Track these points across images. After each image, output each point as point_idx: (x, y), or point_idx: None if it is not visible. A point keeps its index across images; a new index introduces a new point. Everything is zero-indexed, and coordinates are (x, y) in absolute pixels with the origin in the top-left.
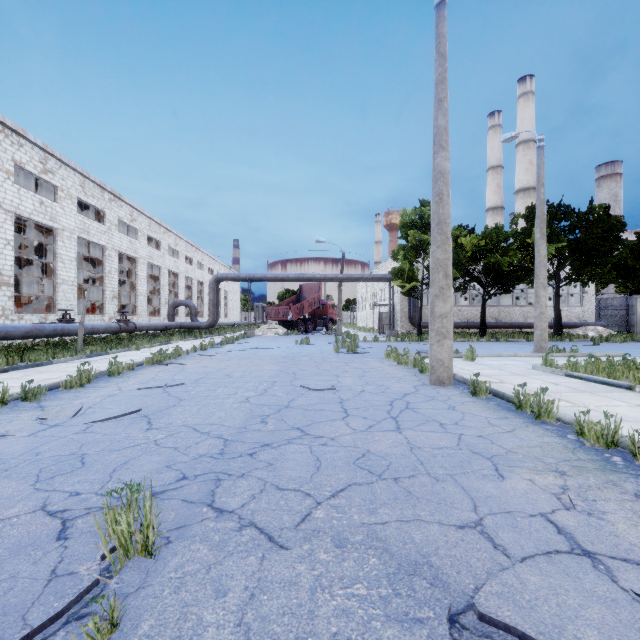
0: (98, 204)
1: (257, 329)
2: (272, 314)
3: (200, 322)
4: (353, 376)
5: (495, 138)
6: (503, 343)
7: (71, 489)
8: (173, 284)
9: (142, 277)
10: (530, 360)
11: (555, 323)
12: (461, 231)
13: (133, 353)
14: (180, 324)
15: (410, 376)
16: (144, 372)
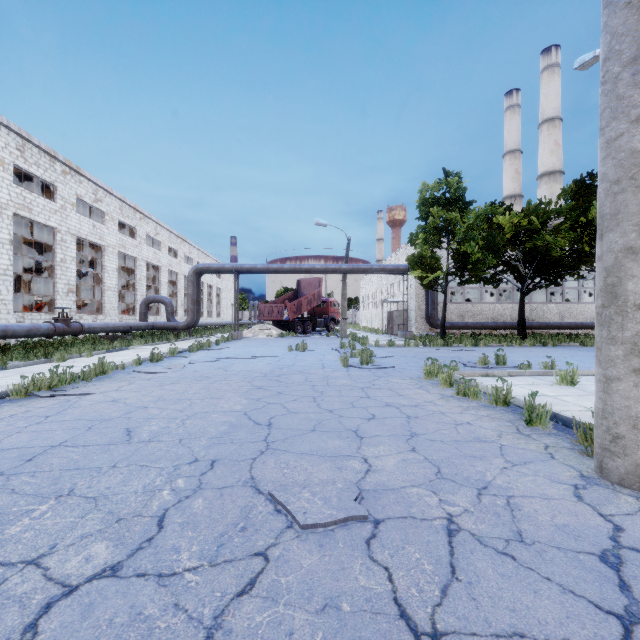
0: (45, 176)
1: (247, 330)
2: (265, 313)
3: (177, 322)
4: (392, 436)
5: (513, 119)
6: (556, 349)
7: None
8: (154, 279)
9: (110, 269)
10: None
11: None
12: (496, 209)
13: (47, 367)
14: (152, 324)
15: (515, 436)
16: None
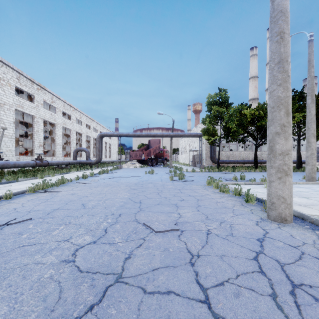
0: (29, 91)
1: (124, 164)
2: (133, 156)
3: (91, 160)
4: (190, 206)
5: (254, 61)
6: None
7: None
8: (79, 139)
9: (59, 135)
10: (311, 187)
11: (298, 161)
12: (243, 106)
13: (36, 181)
14: (79, 161)
15: (240, 206)
16: (17, 201)
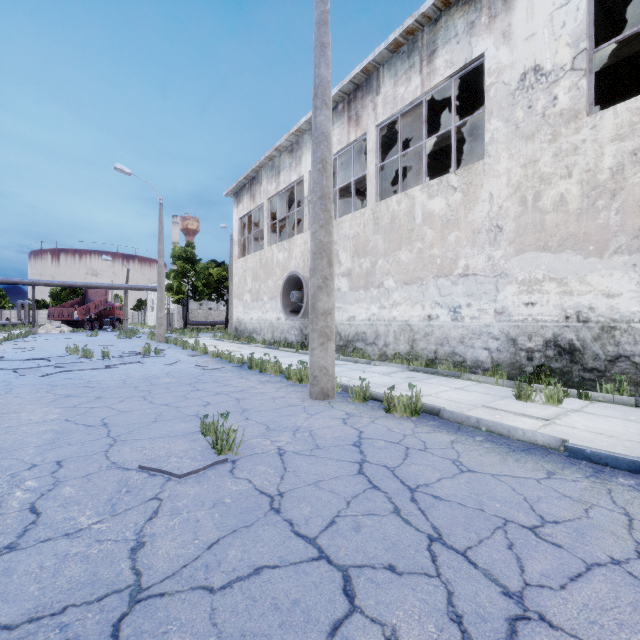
0: None
1: (39, 328)
2: (55, 314)
3: None
4: (124, 343)
5: None
6: None
7: (45, 354)
8: None
9: None
10: None
11: None
12: (213, 264)
13: None
14: None
15: (152, 342)
16: None
